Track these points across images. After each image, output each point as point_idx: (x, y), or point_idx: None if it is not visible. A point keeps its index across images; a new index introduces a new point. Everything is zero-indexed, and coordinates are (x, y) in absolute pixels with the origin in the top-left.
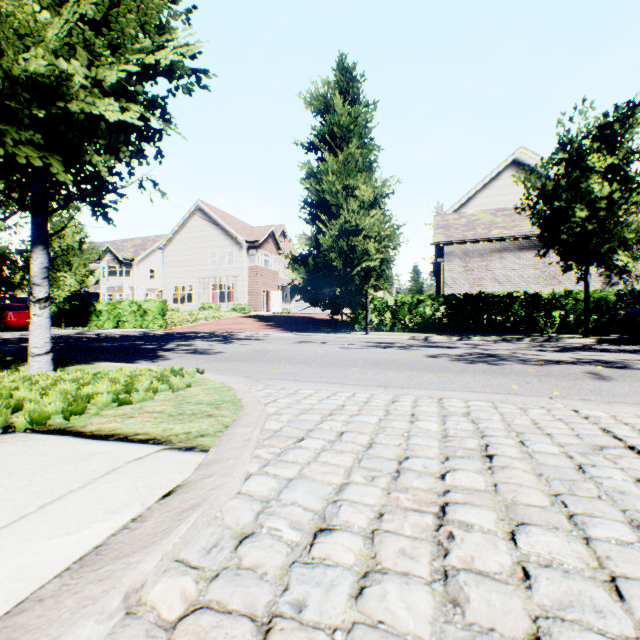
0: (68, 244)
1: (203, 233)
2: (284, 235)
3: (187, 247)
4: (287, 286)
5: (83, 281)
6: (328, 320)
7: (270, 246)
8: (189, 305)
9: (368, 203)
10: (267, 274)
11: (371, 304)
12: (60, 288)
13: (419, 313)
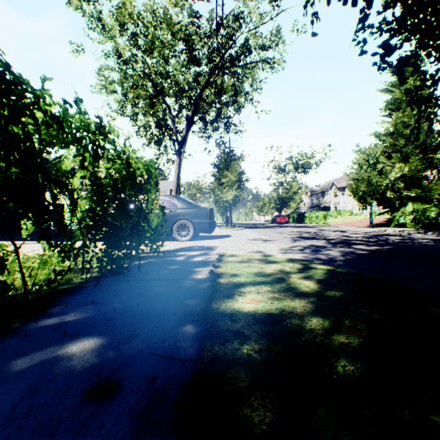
0: (293, 191)
1: None
2: None
3: None
4: None
5: (298, 205)
6: None
7: None
8: (364, 211)
9: (363, 162)
10: None
11: (399, 211)
12: (290, 208)
13: (425, 216)
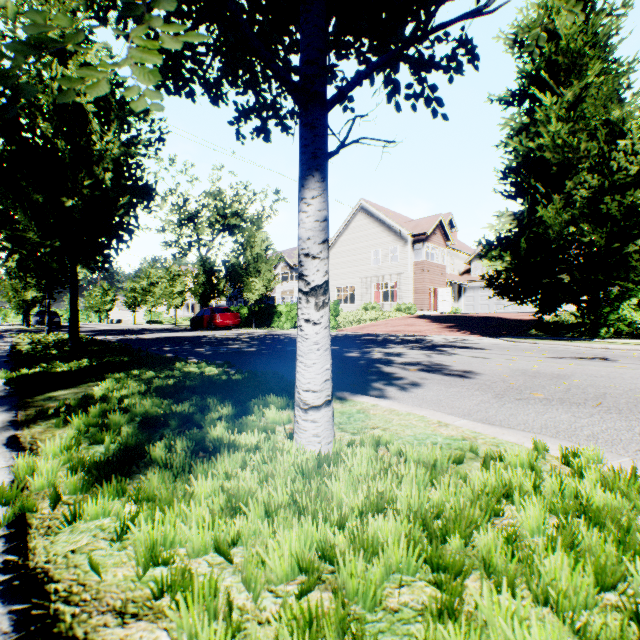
0: (257, 253)
1: (365, 232)
2: (450, 224)
3: (349, 248)
4: (455, 282)
5: (268, 285)
6: (527, 321)
7: (437, 238)
8: (351, 306)
9: None
10: (433, 269)
11: (632, 298)
12: (251, 292)
13: None
